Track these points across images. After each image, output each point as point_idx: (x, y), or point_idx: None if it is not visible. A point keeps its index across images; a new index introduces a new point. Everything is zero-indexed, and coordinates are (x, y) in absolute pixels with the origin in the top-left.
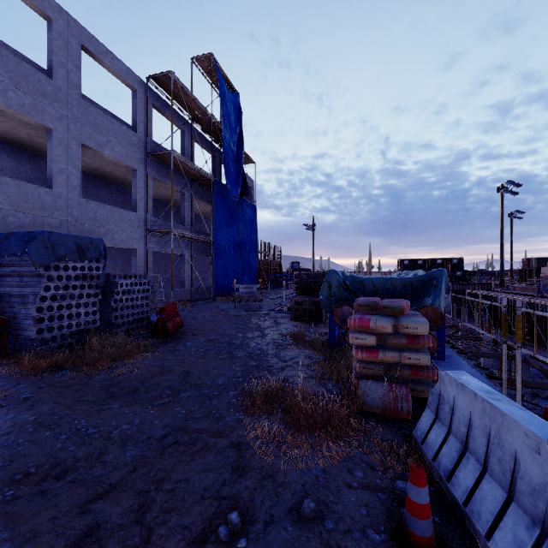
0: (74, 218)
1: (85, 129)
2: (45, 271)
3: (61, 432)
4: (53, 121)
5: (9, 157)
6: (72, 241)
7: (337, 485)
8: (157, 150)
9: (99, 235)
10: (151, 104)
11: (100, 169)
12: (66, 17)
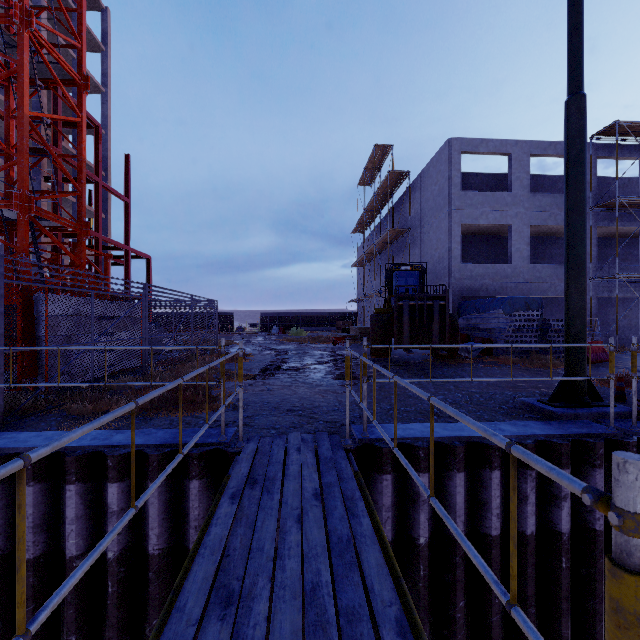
0: (525, 280)
1: (532, 214)
2: (509, 317)
3: (516, 374)
4: (511, 219)
5: (486, 245)
6: (522, 300)
7: (607, 391)
8: (603, 198)
9: (543, 289)
10: (596, 158)
11: (546, 231)
12: (519, 144)
